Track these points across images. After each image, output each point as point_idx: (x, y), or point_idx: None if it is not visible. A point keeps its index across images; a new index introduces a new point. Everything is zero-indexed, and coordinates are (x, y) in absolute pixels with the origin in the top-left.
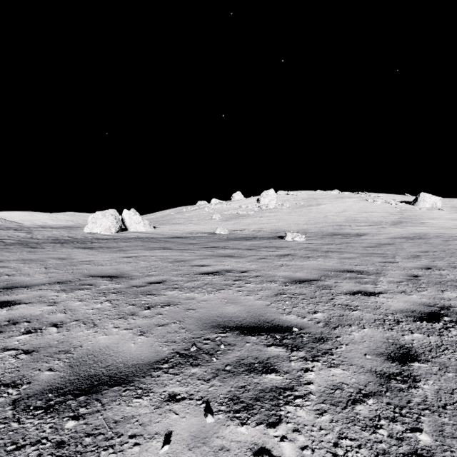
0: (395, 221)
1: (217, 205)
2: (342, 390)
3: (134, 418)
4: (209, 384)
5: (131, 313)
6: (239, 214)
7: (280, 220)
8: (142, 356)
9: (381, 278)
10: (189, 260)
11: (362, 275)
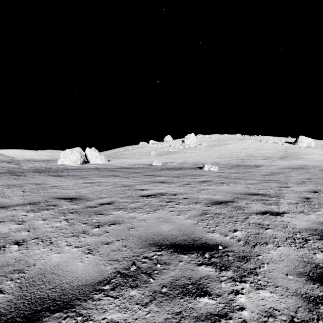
0: (282, 156)
1: (153, 144)
2: (275, 317)
3: None
4: (146, 310)
5: (83, 231)
6: (169, 151)
7: (199, 155)
8: (87, 276)
9: (281, 200)
10: (133, 185)
11: (266, 197)
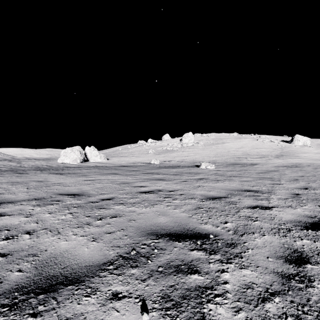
0: (278, 155)
1: (152, 143)
2: (252, 289)
3: (83, 315)
4: (145, 283)
5: (87, 223)
6: (167, 150)
7: (197, 154)
8: (93, 259)
9: (272, 196)
10: (132, 182)
11: (258, 193)
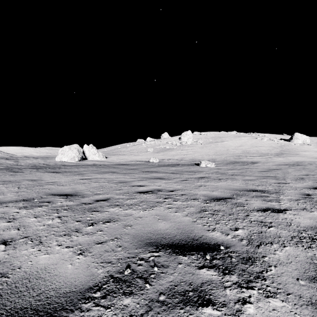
0: (278, 153)
1: (151, 142)
2: None
3: None
4: None
5: (76, 229)
6: (166, 148)
7: (196, 152)
8: (76, 281)
9: (282, 197)
10: (130, 181)
11: (265, 194)
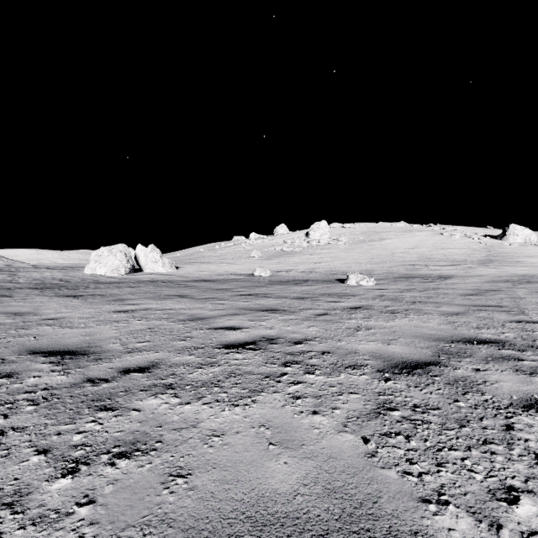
0: (483, 260)
1: (257, 240)
2: None
3: None
4: None
5: (15, 493)
6: (284, 251)
7: (336, 258)
8: None
9: None
10: (211, 317)
11: (509, 350)
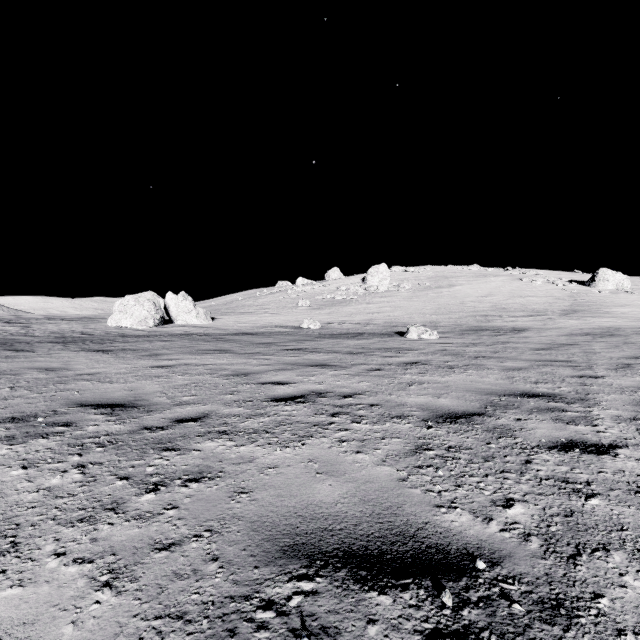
0: (567, 310)
1: (305, 286)
2: None
3: None
4: None
5: (113, 502)
6: (337, 299)
7: (397, 308)
8: None
9: (596, 411)
10: (257, 372)
11: (557, 403)
